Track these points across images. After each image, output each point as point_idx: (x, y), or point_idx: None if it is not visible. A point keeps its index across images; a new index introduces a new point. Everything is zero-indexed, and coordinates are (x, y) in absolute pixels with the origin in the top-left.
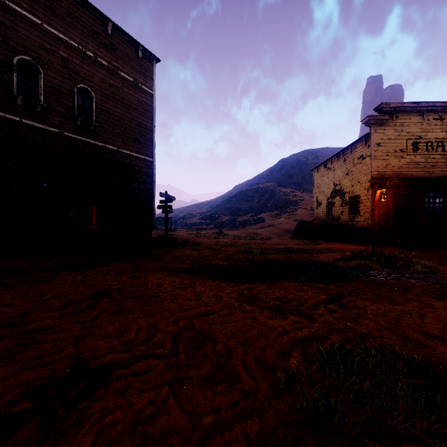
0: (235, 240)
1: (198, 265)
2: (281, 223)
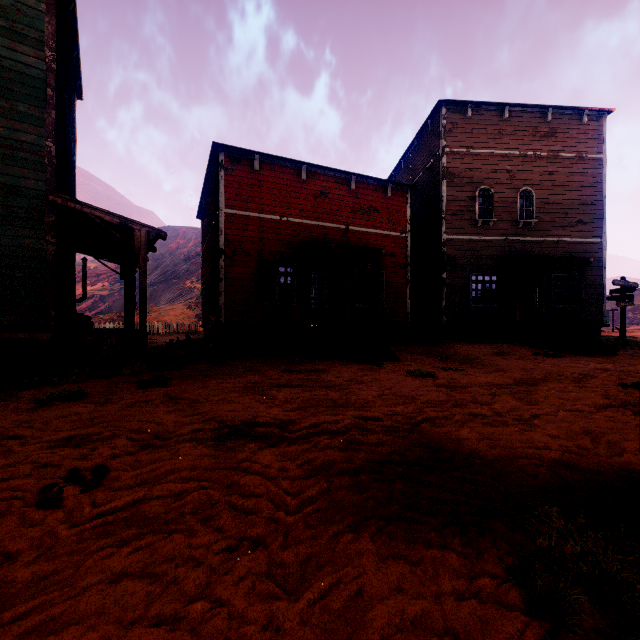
0: None
1: None
2: None
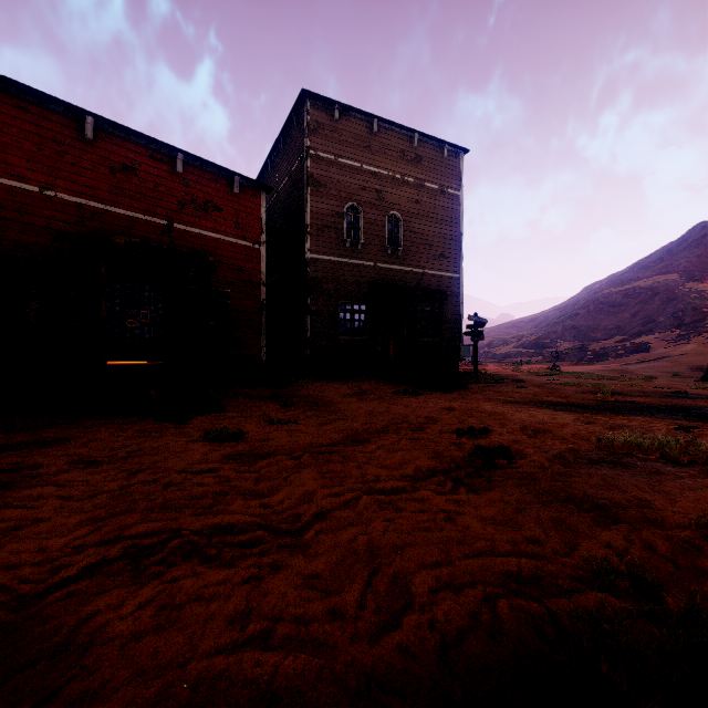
0: (581, 379)
1: (527, 399)
2: (686, 354)
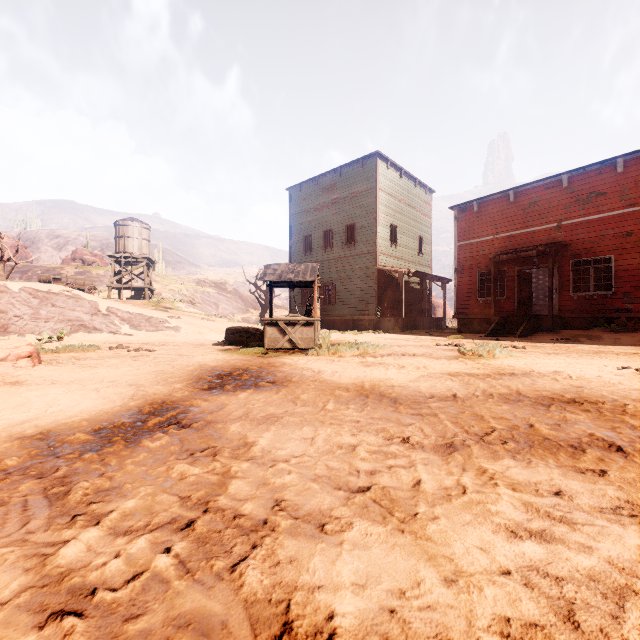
0: None
1: None
2: None
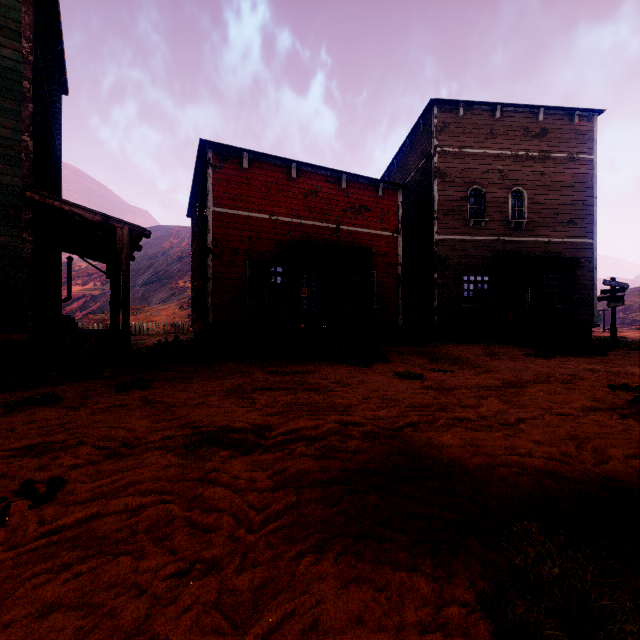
0: None
1: None
2: None
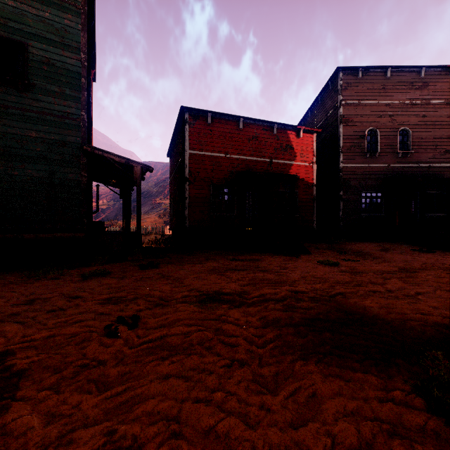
0: None
1: None
2: None
